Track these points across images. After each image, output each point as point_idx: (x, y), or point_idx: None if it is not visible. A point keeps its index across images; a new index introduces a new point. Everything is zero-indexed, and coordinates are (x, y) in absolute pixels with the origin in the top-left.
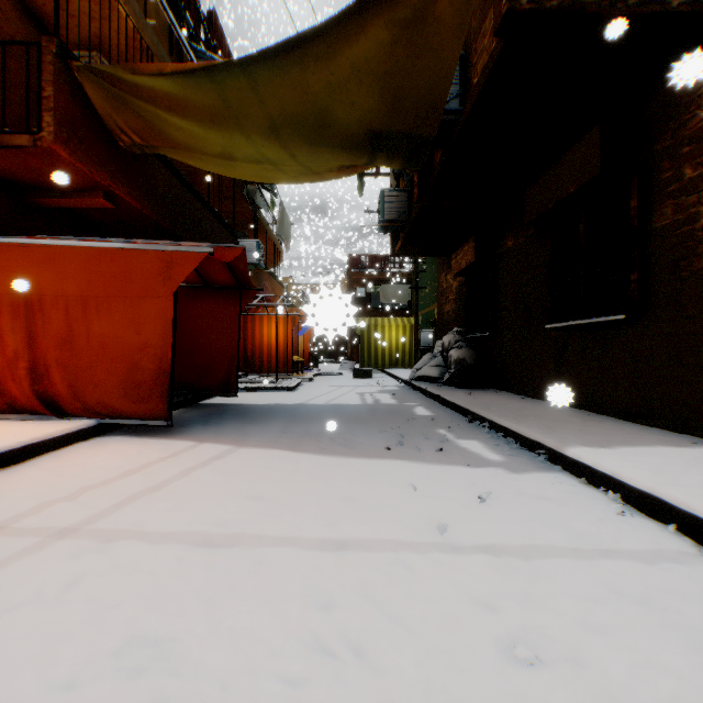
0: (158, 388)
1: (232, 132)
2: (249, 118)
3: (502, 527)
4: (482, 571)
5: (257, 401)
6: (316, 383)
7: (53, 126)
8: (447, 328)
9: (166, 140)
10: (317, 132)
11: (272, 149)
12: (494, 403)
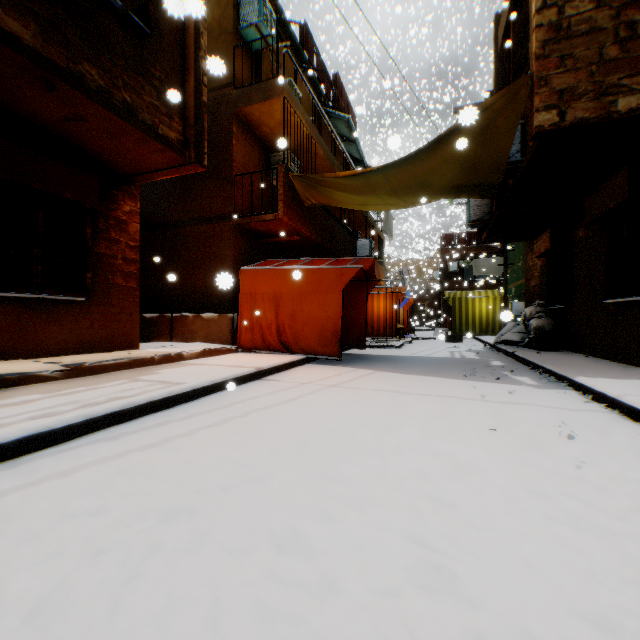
0: (334, 340)
1: (370, 195)
2: (381, 189)
3: (513, 399)
4: (494, 405)
5: (377, 353)
6: (415, 345)
7: (282, 208)
8: (532, 301)
9: (329, 200)
10: (421, 190)
11: (392, 200)
12: (554, 358)
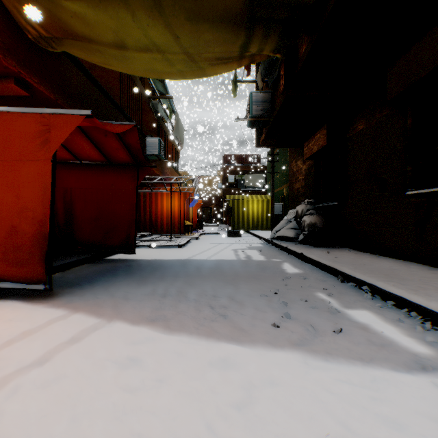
0: (38, 251)
1: (117, 9)
2: None
3: None
4: None
5: (152, 257)
6: (201, 241)
7: None
8: (297, 201)
9: (66, 30)
10: (198, 2)
11: (157, 30)
12: (359, 263)
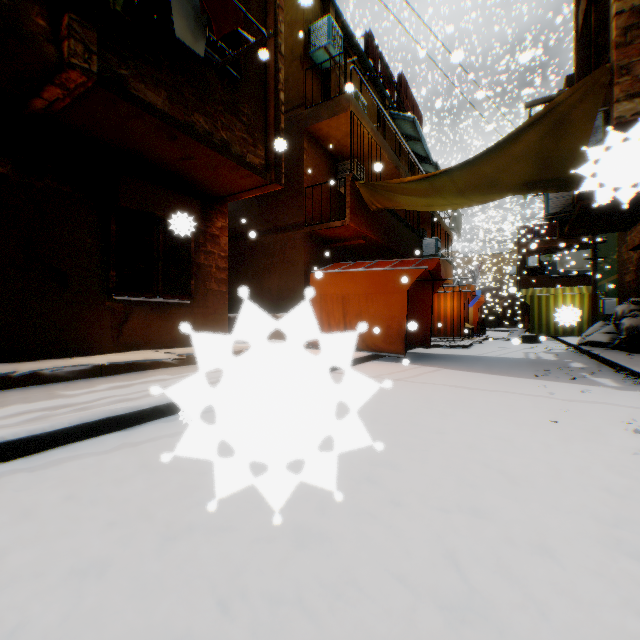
0: (399, 338)
1: (435, 197)
2: (446, 190)
3: (584, 398)
4: (561, 402)
5: (443, 352)
6: (485, 345)
7: (349, 214)
8: (625, 298)
9: (394, 203)
10: (489, 189)
11: (458, 200)
12: None
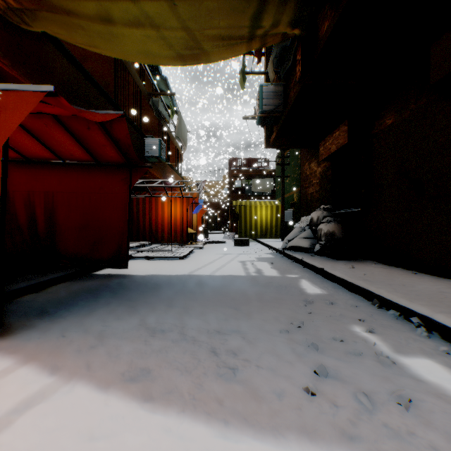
0: None
1: None
2: None
3: None
4: None
5: (148, 271)
6: (205, 251)
7: None
8: (311, 207)
9: None
10: None
11: None
12: (396, 283)
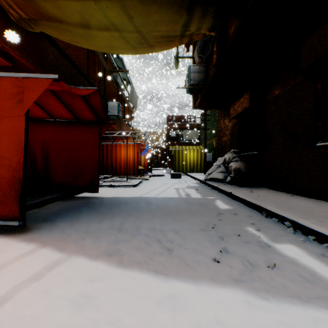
0: (14, 193)
1: None
2: None
3: None
4: None
5: (112, 195)
6: (150, 181)
7: None
8: (224, 150)
9: (42, 13)
10: None
11: (115, 11)
12: (278, 201)
